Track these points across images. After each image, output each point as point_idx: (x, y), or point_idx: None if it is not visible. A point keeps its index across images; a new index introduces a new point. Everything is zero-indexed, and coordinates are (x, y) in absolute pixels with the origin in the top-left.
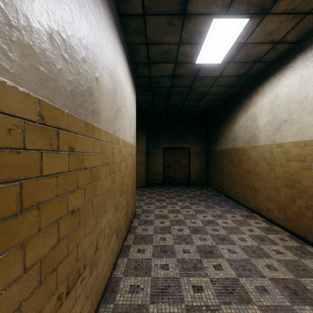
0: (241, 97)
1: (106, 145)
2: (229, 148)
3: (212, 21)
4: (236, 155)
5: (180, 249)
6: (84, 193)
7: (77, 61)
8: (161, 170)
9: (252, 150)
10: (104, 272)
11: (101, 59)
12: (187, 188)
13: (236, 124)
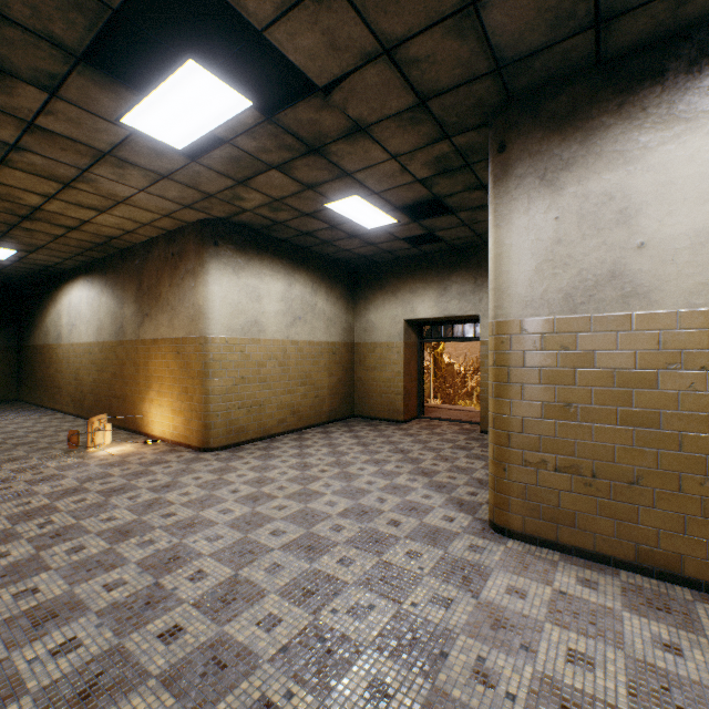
0: (53, 287)
1: None
2: (44, 345)
3: None
4: (50, 353)
5: None
6: None
7: None
8: None
9: (60, 348)
10: None
11: None
12: None
13: (49, 317)
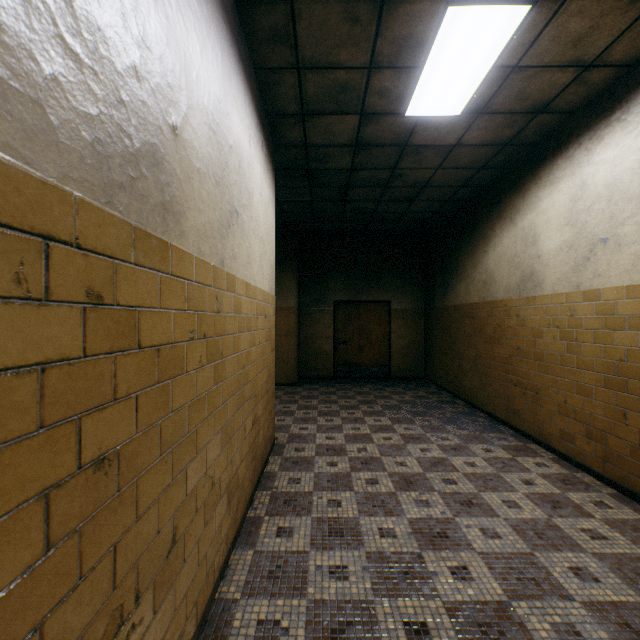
0: (503, 192)
1: (200, 290)
2: (475, 303)
3: (447, 13)
4: (492, 317)
5: (374, 528)
6: (137, 410)
7: (114, 71)
8: (329, 349)
9: (527, 307)
10: (195, 593)
11: (187, 84)
12: (385, 386)
13: (491, 251)
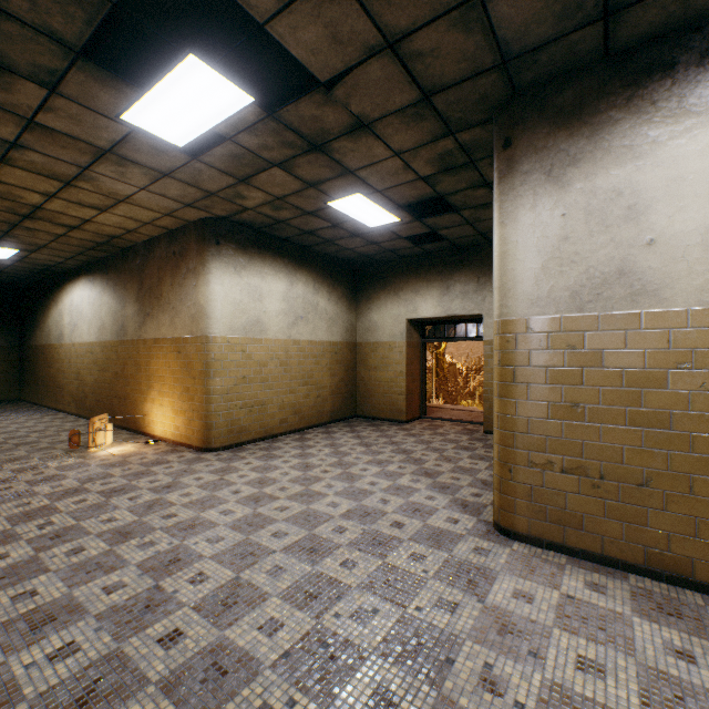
0: (55, 287)
1: None
2: (46, 344)
3: None
4: (51, 353)
5: None
6: None
7: None
8: None
9: (62, 348)
10: None
11: None
12: None
13: (51, 316)
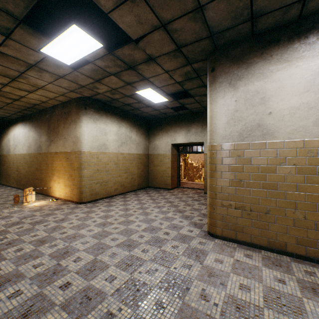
0: (6, 127)
1: None
2: (1, 154)
3: None
4: (4, 159)
5: None
6: None
7: None
8: None
9: (9, 156)
10: None
11: None
12: None
13: (4, 141)
